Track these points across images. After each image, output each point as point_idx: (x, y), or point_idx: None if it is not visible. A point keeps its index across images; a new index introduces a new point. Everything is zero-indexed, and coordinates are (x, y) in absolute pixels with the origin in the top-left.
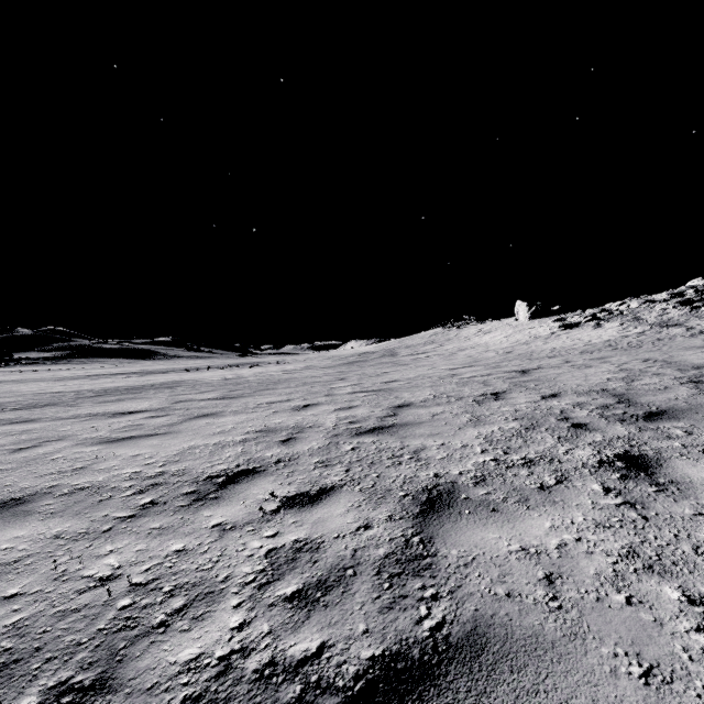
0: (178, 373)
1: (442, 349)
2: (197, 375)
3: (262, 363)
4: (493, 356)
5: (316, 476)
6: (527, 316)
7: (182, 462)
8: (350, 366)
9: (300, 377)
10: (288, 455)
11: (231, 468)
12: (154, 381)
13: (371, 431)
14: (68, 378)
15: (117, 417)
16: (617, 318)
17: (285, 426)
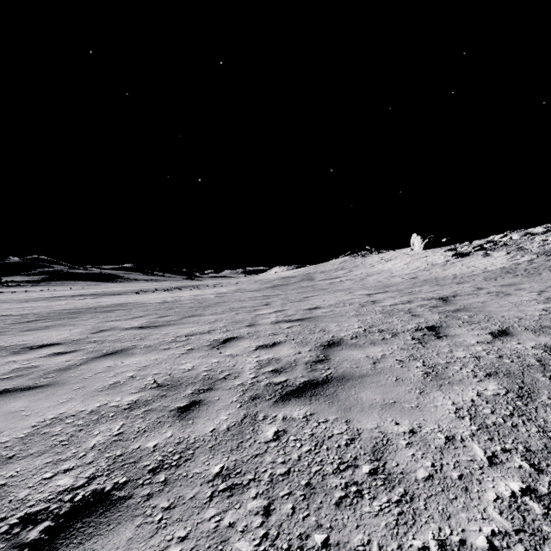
0: (128, 295)
1: (352, 274)
2: (142, 297)
3: (201, 286)
4: (401, 282)
5: (208, 532)
6: (421, 246)
7: (14, 462)
8: (274, 290)
9: (229, 301)
10: (179, 449)
11: (77, 485)
12: (101, 303)
13: (300, 392)
14: (32, 300)
15: (19, 353)
16: (502, 248)
17: (194, 375)
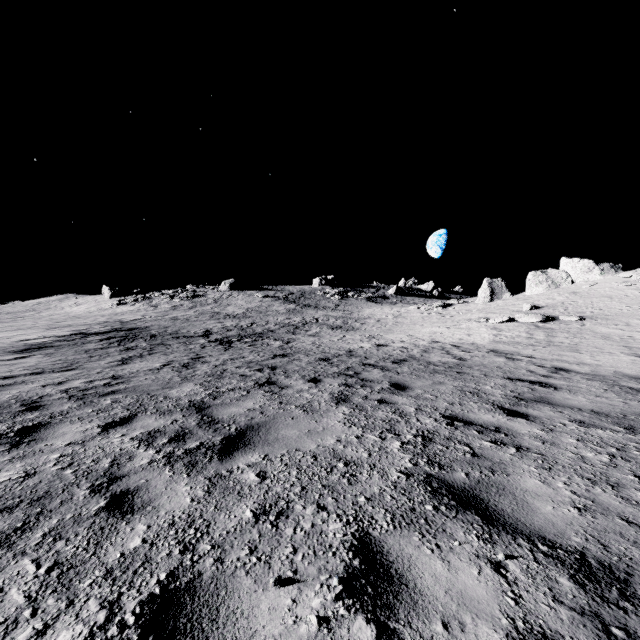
0: None
1: (39, 315)
2: None
3: None
4: (63, 318)
5: None
6: (109, 296)
7: None
8: None
9: None
10: None
11: None
12: None
13: None
14: None
15: None
16: (145, 301)
17: None
